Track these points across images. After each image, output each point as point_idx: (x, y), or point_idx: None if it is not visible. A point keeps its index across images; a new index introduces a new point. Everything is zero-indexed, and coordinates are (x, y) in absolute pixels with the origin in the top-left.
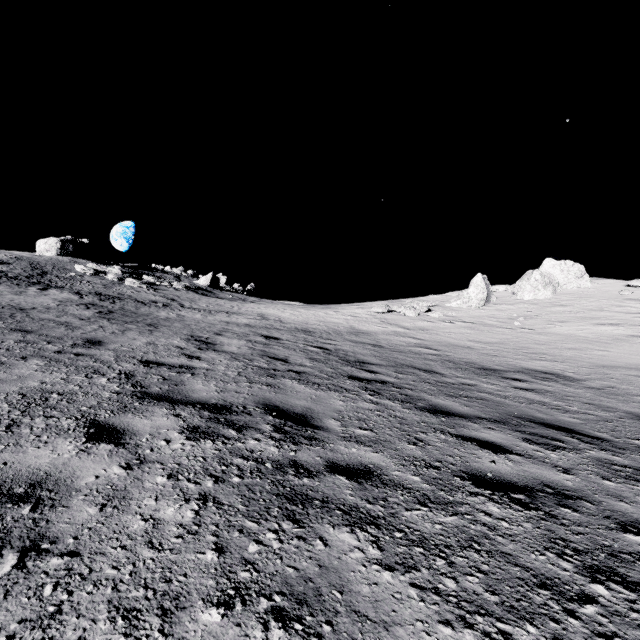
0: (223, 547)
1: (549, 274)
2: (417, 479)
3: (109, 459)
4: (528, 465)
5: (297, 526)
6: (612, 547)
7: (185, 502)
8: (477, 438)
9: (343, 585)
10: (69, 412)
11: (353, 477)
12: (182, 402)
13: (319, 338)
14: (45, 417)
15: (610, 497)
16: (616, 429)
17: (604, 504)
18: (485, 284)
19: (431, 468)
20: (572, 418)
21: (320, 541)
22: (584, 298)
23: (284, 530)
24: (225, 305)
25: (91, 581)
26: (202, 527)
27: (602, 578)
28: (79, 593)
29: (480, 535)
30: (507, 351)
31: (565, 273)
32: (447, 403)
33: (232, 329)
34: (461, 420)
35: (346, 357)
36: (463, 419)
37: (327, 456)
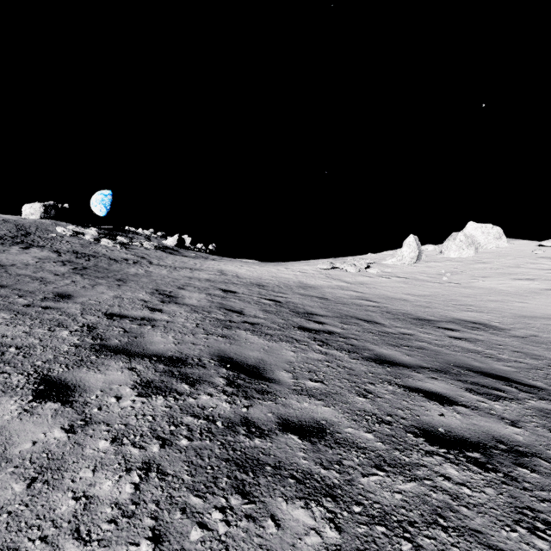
0: (161, 534)
1: (472, 235)
2: (370, 437)
3: (52, 420)
4: (476, 418)
5: (247, 501)
6: None
7: (125, 473)
8: (423, 389)
9: None
10: (22, 367)
11: (306, 436)
12: (139, 355)
13: (271, 291)
14: None
15: None
16: (548, 377)
17: None
18: (416, 244)
19: (383, 423)
20: (506, 366)
21: (272, 521)
22: (502, 256)
23: (232, 507)
24: (189, 262)
25: None
26: (140, 506)
27: None
28: None
29: (443, 506)
30: (438, 303)
31: (485, 235)
32: (390, 353)
33: (194, 283)
34: (405, 370)
35: (296, 309)
36: (407, 369)
37: (279, 412)
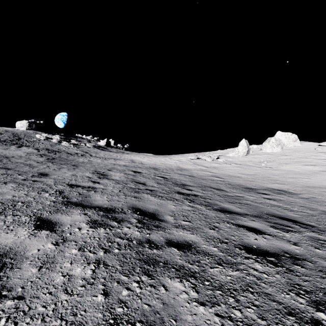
0: (108, 292)
1: (279, 139)
2: (216, 249)
3: (46, 239)
4: (274, 241)
5: (150, 278)
6: (325, 289)
7: (87, 264)
8: (246, 226)
9: (176, 315)
10: (26, 212)
11: (181, 248)
12: (88, 206)
13: (161, 172)
14: (13, 215)
15: (320, 259)
16: (318, 220)
17: (318, 263)
18: (246, 144)
19: (223, 243)
20: (295, 214)
21: (163, 287)
22: (297, 151)
23: (143, 281)
24: (113, 155)
25: (29, 315)
26: (96, 280)
27: (322, 308)
28: (21, 323)
29: (252, 282)
30: (258, 179)
31: (287, 139)
32: (229, 206)
33: (116, 167)
34: (237, 216)
35: (176, 182)
36: (238, 215)
37: (166, 236)
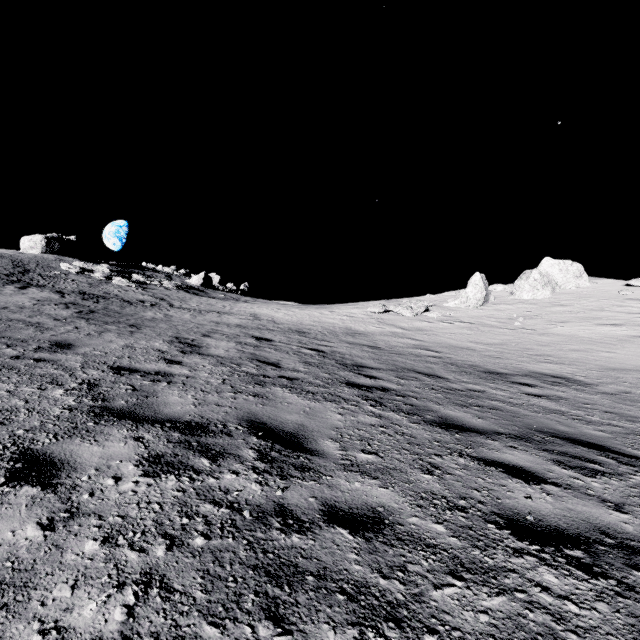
0: None
1: (548, 273)
2: (441, 529)
3: (26, 512)
4: (571, 500)
5: (280, 631)
6: None
7: (117, 589)
8: (501, 462)
9: None
10: None
11: (358, 530)
12: (149, 420)
13: (314, 339)
14: None
15: None
16: None
17: None
18: (483, 283)
19: (456, 510)
20: (598, 431)
21: None
22: (584, 298)
23: None
24: (217, 305)
25: None
26: None
27: None
28: None
29: (545, 632)
30: (510, 353)
31: (564, 272)
32: (458, 414)
33: (222, 330)
34: (478, 437)
35: (343, 360)
36: (480, 435)
37: (324, 495)
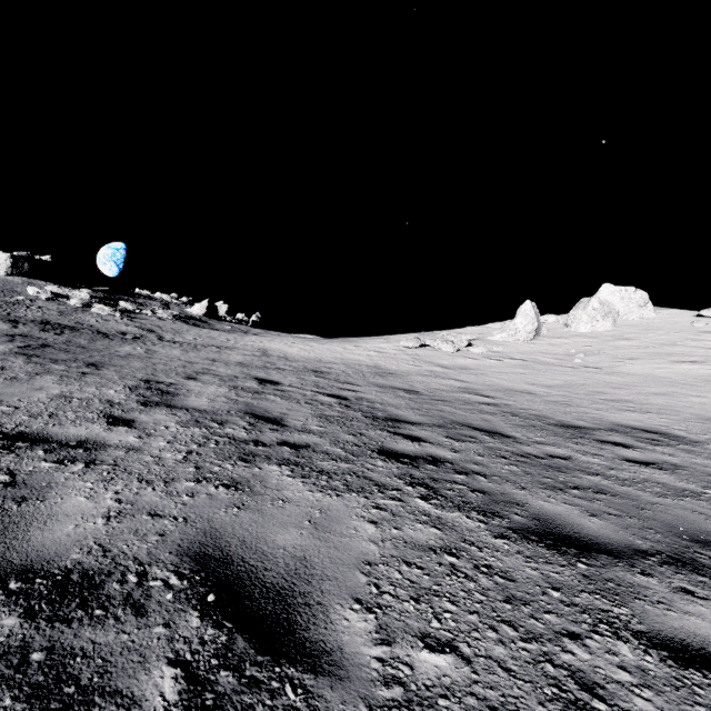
0: None
1: (608, 302)
2: None
3: None
4: None
5: None
6: None
7: None
8: (698, 646)
9: None
10: None
11: None
12: None
13: (335, 381)
14: None
15: None
16: None
17: None
18: (535, 313)
19: None
20: None
21: None
22: (651, 330)
23: None
24: (219, 338)
25: None
26: None
27: None
28: None
29: None
30: (580, 398)
31: (626, 301)
32: (558, 509)
33: (216, 370)
34: (616, 567)
35: (372, 412)
36: (617, 562)
37: None
